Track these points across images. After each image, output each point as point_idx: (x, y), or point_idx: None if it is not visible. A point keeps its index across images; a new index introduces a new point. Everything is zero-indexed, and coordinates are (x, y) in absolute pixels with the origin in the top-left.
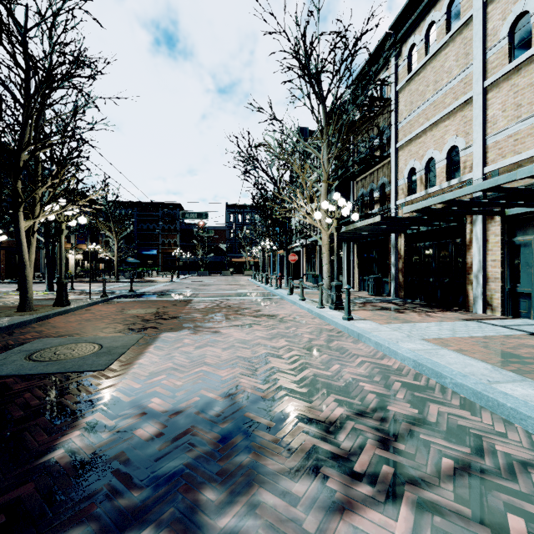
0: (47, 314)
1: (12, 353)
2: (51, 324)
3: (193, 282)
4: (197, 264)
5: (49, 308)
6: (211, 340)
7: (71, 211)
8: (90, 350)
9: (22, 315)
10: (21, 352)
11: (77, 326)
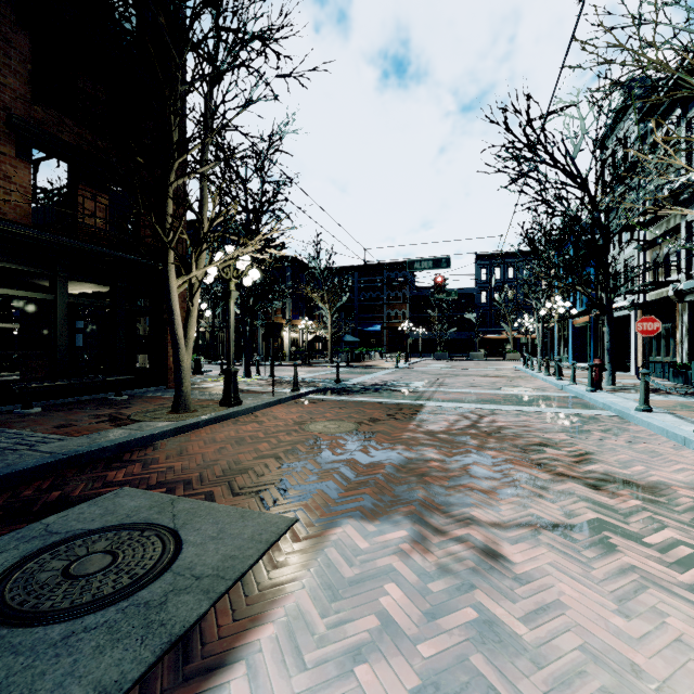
0: (195, 421)
1: (20, 537)
2: (184, 445)
3: (427, 369)
4: (432, 342)
5: (212, 408)
6: (479, 616)
7: (240, 262)
8: (132, 578)
9: (164, 421)
10: (34, 538)
11: (210, 456)
